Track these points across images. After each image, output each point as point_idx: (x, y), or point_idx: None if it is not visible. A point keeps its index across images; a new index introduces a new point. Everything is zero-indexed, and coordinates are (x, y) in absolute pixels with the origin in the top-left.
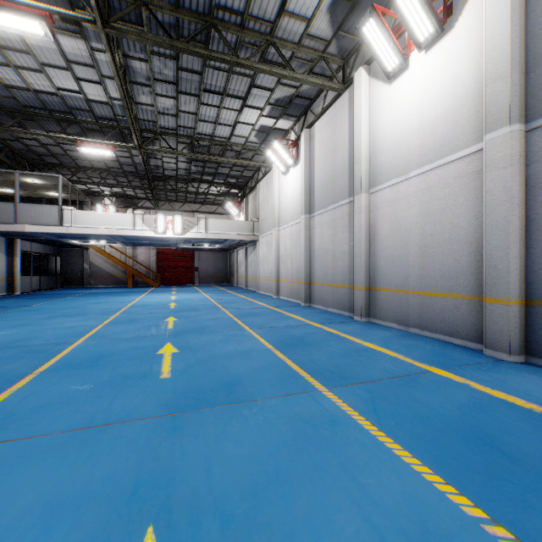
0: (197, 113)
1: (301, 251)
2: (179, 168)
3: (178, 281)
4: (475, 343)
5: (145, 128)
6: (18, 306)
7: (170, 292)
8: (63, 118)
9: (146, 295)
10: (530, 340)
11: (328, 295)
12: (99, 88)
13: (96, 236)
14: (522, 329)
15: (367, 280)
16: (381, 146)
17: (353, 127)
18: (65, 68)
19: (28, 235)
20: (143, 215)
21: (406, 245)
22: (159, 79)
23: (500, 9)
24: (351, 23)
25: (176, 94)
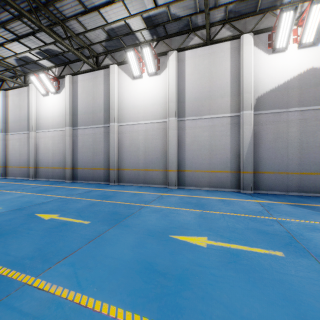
0: None
1: (0, 150)
2: None
3: None
4: (64, 180)
5: None
6: None
7: None
8: None
9: None
10: (73, 176)
11: (17, 172)
12: None
13: None
14: (72, 174)
15: (35, 164)
16: (40, 116)
17: (29, 104)
18: None
19: None
20: None
21: (48, 152)
22: None
23: (68, 98)
24: (27, 66)
25: None
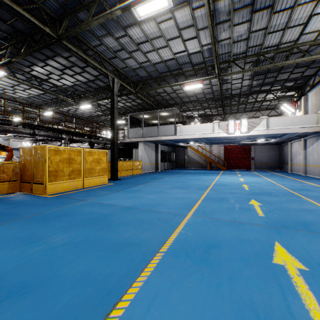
0: (267, 26)
1: None
2: (242, 86)
3: (238, 167)
4: None
5: (222, 61)
6: (158, 178)
7: (236, 175)
8: (177, 73)
9: (221, 176)
10: None
11: None
12: (195, 42)
13: (192, 140)
14: None
15: None
16: None
17: None
18: (178, 36)
19: (162, 142)
20: (219, 123)
21: None
22: (237, 8)
23: None
24: None
25: (250, 16)
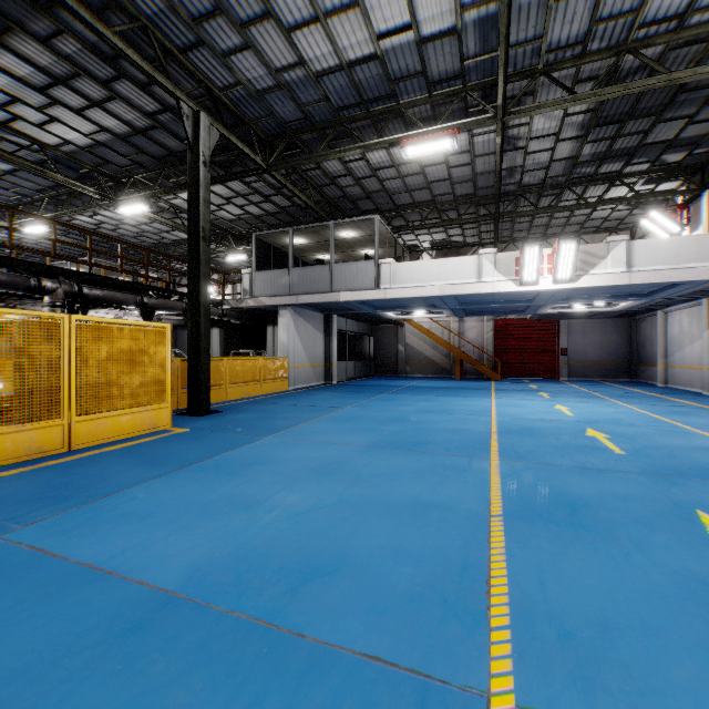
0: None
1: None
2: (554, 159)
3: (528, 371)
4: None
5: (512, 71)
6: (329, 408)
7: (536, 394)
8: (383, 111)
9: (499, 397)
10: None
11: None
12: None
13: (419, 302)
14: None
15: None
16: None
17: None
18: None
19: (342, 308)
20: (494, 255)
21: None
22: None
23: None
24: None
25: None
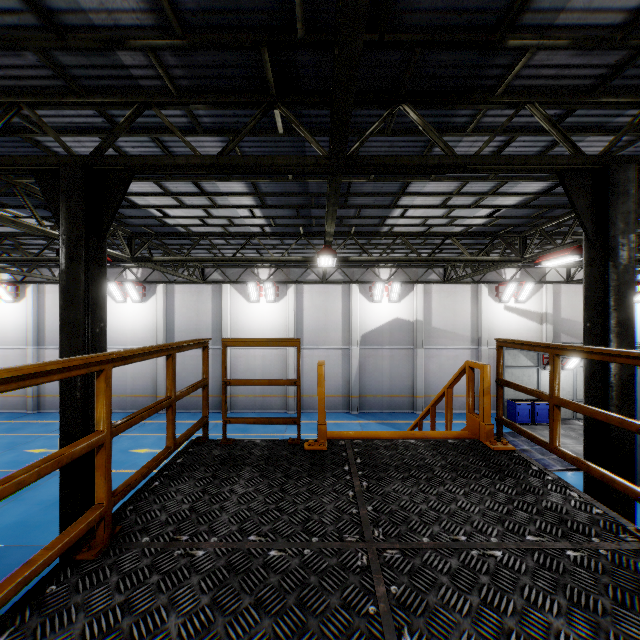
0: None
1: None
2: None
3: None
4: None
5: None
6: None
7: None
8: None
9: None
10: None
11: None
12: None
13: None
14: None
15: None
16: (111, 328)
17: None
18: None
19: None
20: None
21: (126, 376)
22: None
23: (161, 312)
24: None
25: None
